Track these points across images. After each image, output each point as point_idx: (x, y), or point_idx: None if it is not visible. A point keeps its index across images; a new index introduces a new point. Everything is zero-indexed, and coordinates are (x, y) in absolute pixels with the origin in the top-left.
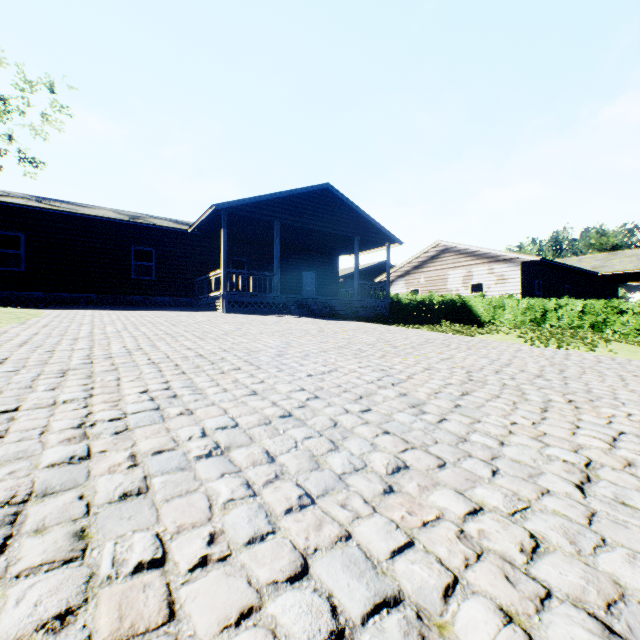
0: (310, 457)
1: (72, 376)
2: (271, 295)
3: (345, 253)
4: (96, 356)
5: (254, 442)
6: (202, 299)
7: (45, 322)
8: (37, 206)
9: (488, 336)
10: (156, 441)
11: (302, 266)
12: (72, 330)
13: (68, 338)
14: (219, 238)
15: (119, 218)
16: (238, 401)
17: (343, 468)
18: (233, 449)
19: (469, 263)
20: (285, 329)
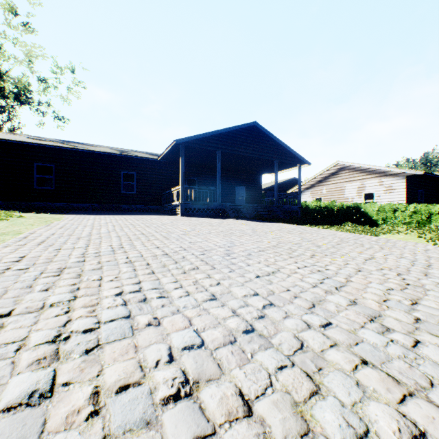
0: (293, 408)
1: (66, 275)
2: (214, 203)
3: (266, 172)
4: (88, 254)
5: (224, 374)
6: (167, 206)
7: (62, 224)
8: (61, 146)
9: (390, 236)
10: (122, 367)
11: (235, 182)
12: (78, 231)
13: (73, 238)
14: (178, 164)
15: (113, 152)
16: (200, 308)
17: (343, 436)
18: (202, 386)
19: (362, 177)
20: (227, 229)
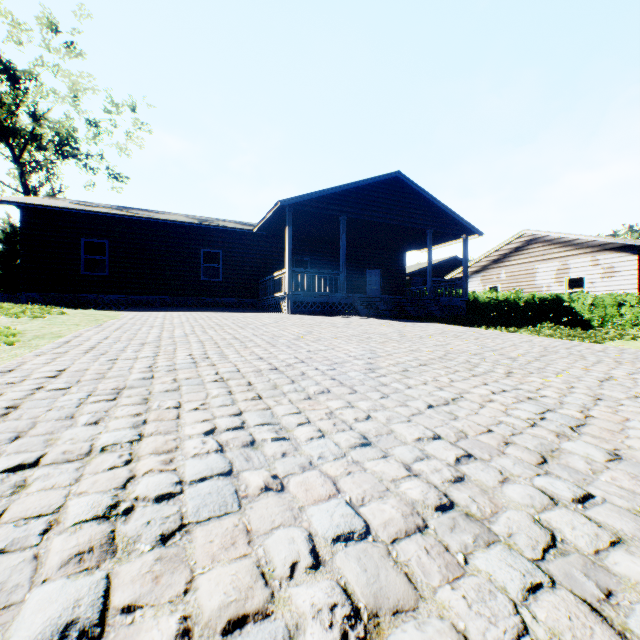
0: None
1: (125, 399)
2: (337, 295)
3: (413, 248)
4: (158, 368)
5: (424, 599)
6: (266, 300)
7: (119, 324)
8: (118, 213)
9: (622, 343)
10: (229, 576)
11: (366, 264)
12: (141, 333)
13: (135, 343)
14: (282, 237)
15: (189, 221)
16: (348, 459)
17: None
18: (389, 627)
19: (564, 254)
20: (360, 333)
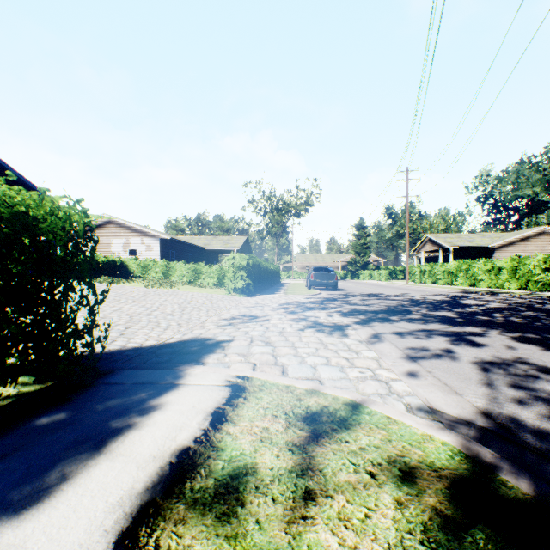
0: None
1: None
2: None
3: None
4: None
5: None
6: None
7: None
8: None
9: (128, 284)
10: None
11: None
12: None
13: None
14: None
15: None
16: None
17: None
18: None
19: (128, 234)
20: None
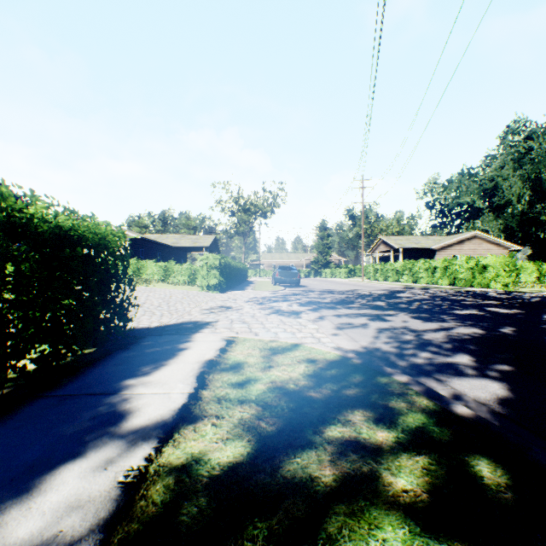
0: None
1: None
2: None
3: None
4: None
5: None
6: None
7: None
8: None
9: None
10: None
11: None
12: None
13: None
14: None
15: None
16: None
17: None
18: None
19: None
20: None
